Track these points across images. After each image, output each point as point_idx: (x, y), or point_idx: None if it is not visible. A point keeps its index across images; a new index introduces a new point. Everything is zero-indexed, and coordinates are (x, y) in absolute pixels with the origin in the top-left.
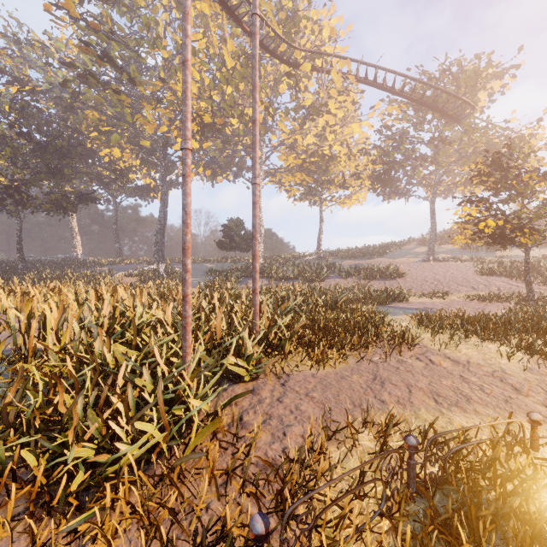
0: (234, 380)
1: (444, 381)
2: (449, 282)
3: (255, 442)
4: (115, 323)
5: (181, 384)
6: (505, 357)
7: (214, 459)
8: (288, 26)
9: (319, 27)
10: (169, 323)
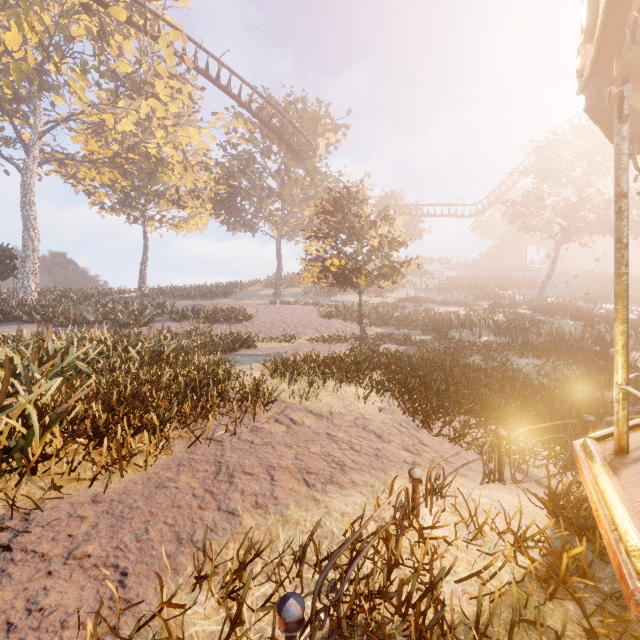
0: None
1: (312, 448)
2: (296, 325)
3: None
4: None
5: None
6: (362, 400)
7: None
8: None
9: None
10: None
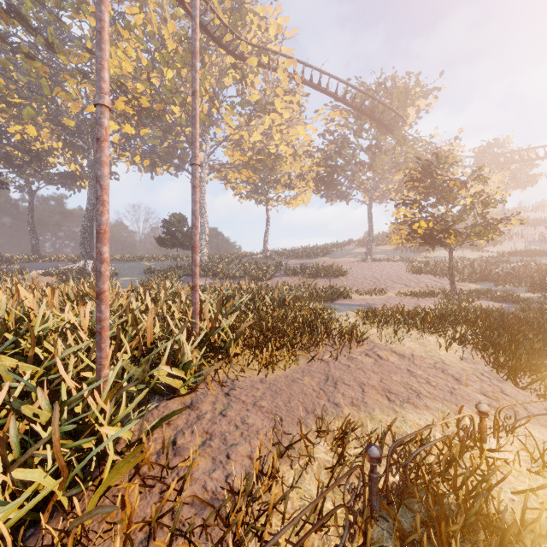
0: (168, 393)
1: (394, 377)
2: (385, 280)
3: (191, 472)
4: (6, 331)
5: (94, 406)
6: (443, 348)
7: (131, 509)
8: (234, 17)
9: (265, 25)
10: (84, 328)
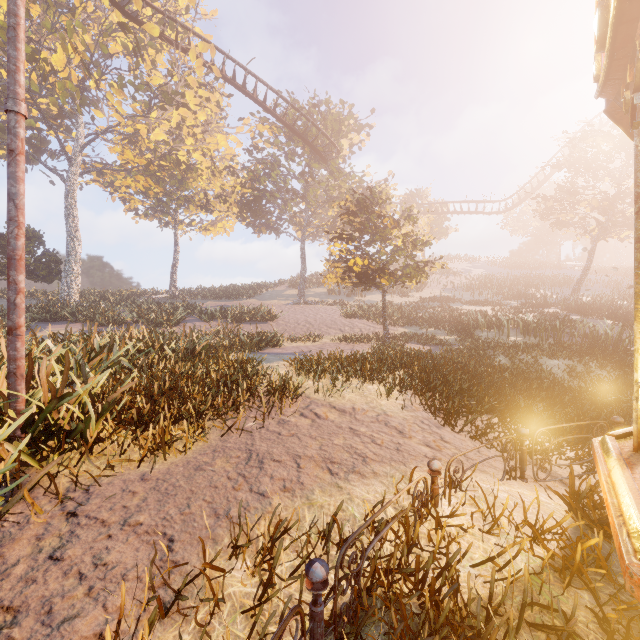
0: None
1: (335, 440)
2: (320, 325)
3: None
4: None
5: None
6: (384, 397)
7: None
8: None
9: None
10: None
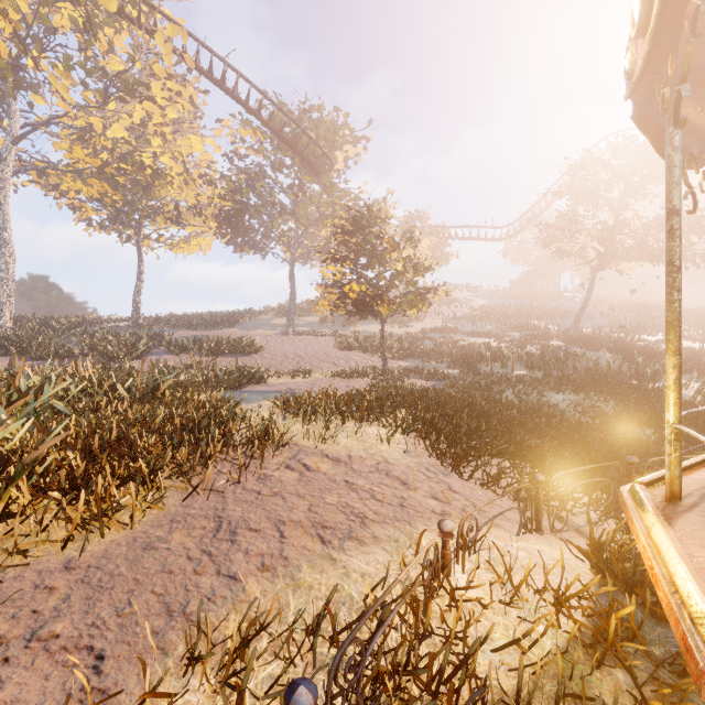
0: None
1: (328, 498)
2: (311, 358)
3: None
4: None
5: None
6: (384, 442)
7: None
8: None
9: None
10: None
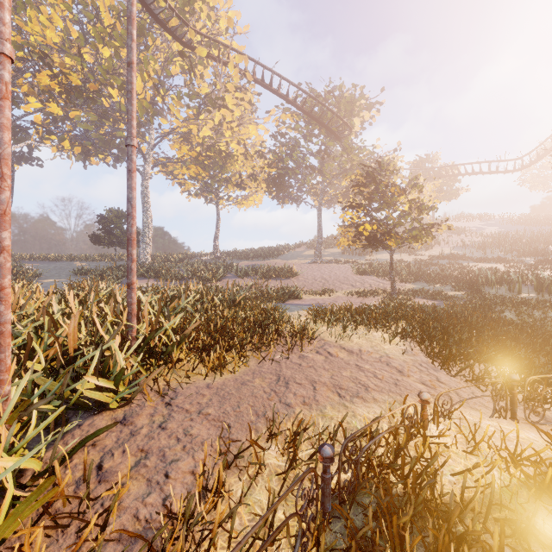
0: (95, 409)
1: (344, 372)
2: (334, 280)
3: (119, 500)
4: None
5: None
6: (387, 343)
7: None
8: (181, 2)
9: (215, 16)
10: None
